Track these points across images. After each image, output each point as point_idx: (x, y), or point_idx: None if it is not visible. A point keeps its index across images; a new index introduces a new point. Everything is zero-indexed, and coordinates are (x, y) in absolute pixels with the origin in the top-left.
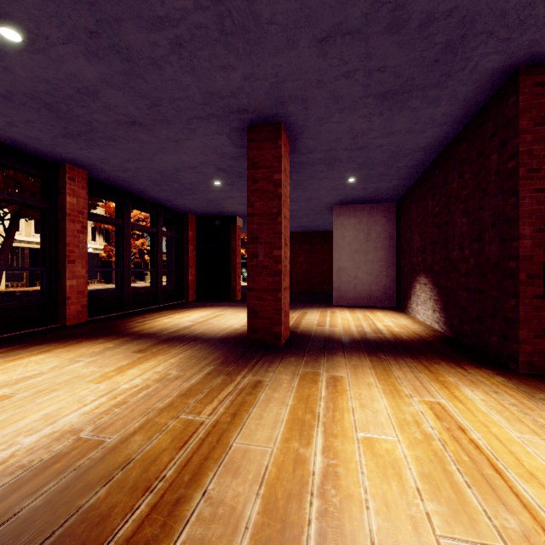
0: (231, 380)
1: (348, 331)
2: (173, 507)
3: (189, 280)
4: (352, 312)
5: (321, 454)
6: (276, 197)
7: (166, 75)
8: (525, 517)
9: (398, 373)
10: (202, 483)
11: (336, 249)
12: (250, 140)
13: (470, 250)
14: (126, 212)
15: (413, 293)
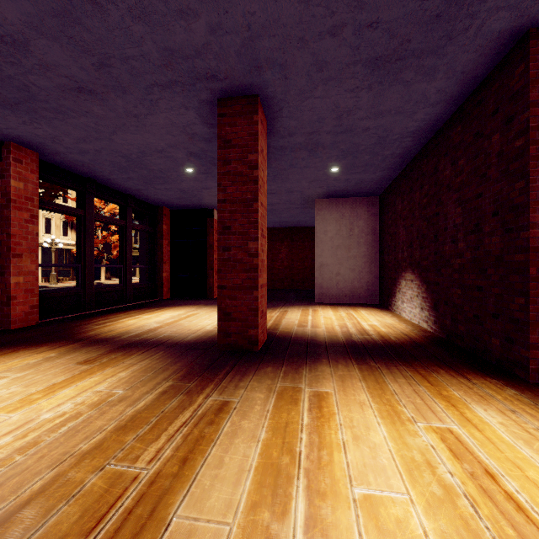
0: (190, 401)
1: (332, 332)
2: None
3: (163, 277)
4: (335, 311)
5: (303, 534)
6: (251, 180)
7: (111, 20)
8: None
9: (394, 386)
10: None
11: (318, 244)
12: (222, 115)
13: (465, 243)
14: (88, 201)
15: (398, 290)
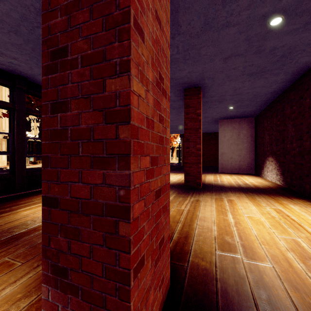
0: (185, 199)
1: (231, 184)
2: (189, 226)
3: None
4: (231, 176)
5: (232, 218)
6: (198, 120)
7: None
8: (308, 234)
9: (259, 199)
10: (194, 222)
11: (220, 142)
12: (185, 95)
13: (296, 144)
14: None
15: (265, 166)
